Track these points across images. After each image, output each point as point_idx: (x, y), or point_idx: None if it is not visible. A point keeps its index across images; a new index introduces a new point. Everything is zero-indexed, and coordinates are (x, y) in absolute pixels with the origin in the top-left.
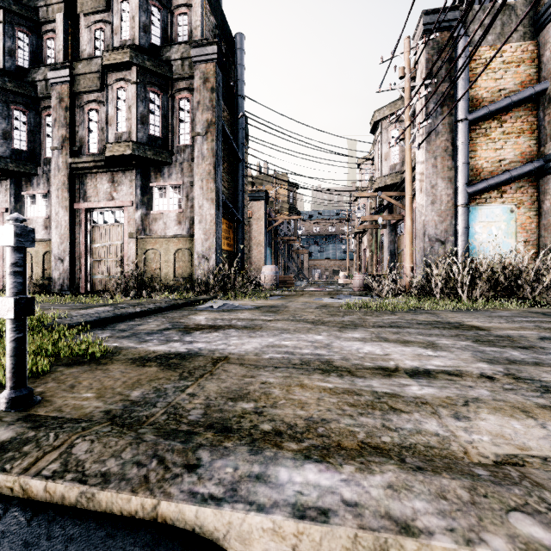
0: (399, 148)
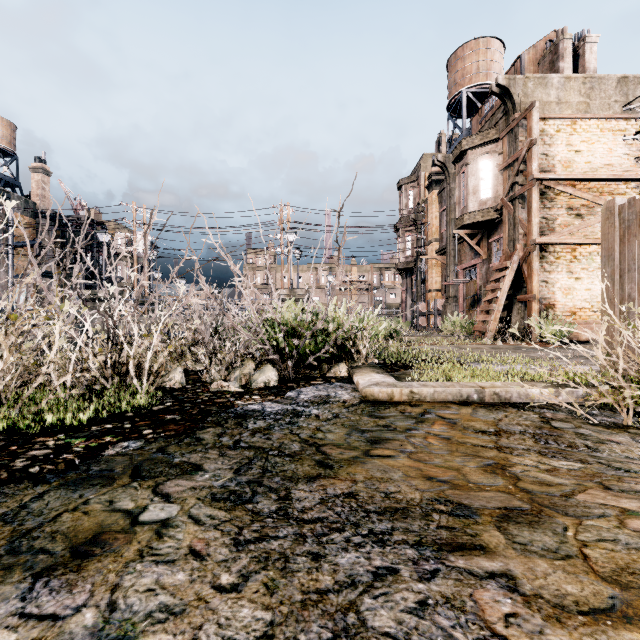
0: None
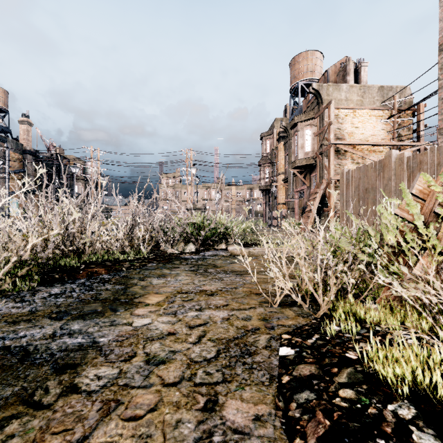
0: None
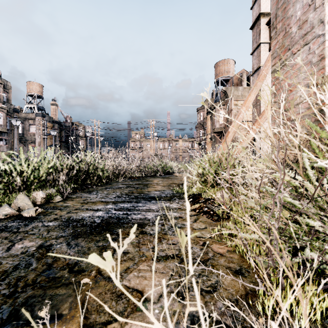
0: (22, 129)
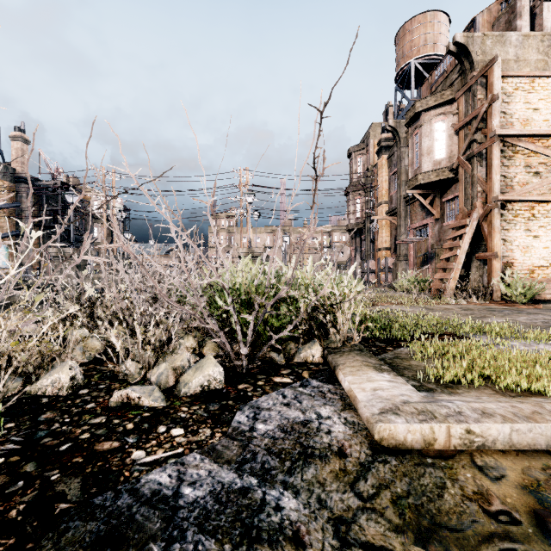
0: None
